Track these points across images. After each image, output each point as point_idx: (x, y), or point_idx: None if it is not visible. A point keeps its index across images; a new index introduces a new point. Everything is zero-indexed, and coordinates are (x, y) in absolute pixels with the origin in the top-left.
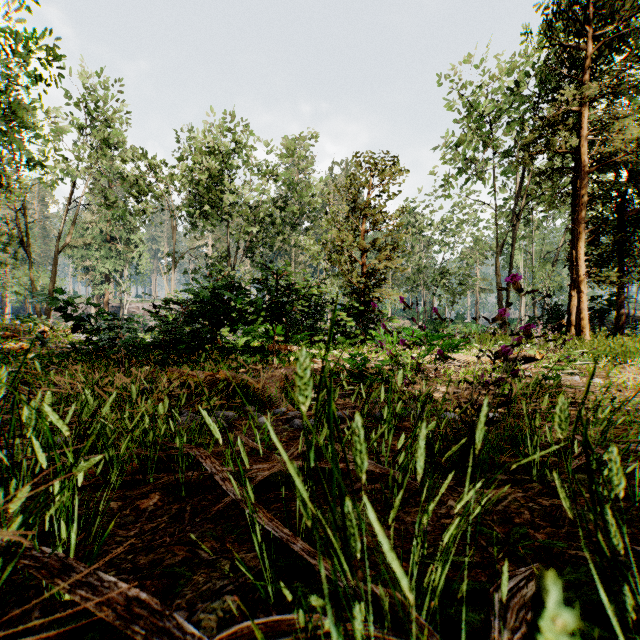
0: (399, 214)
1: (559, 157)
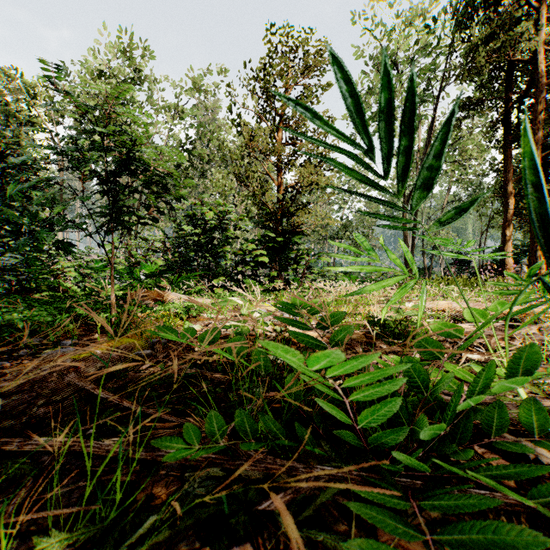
0: None
1: (496, 79)
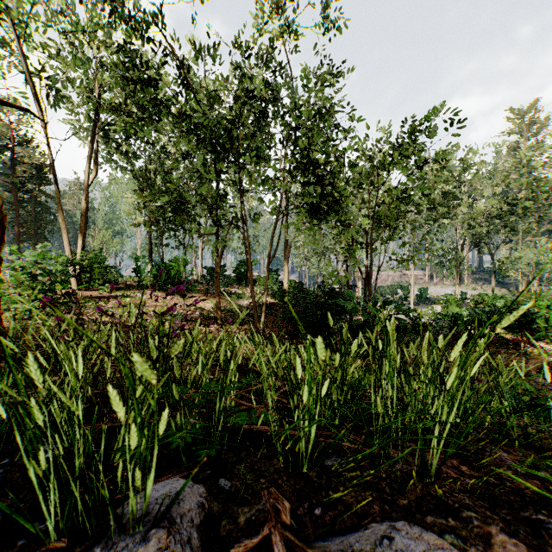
0: None
1: None
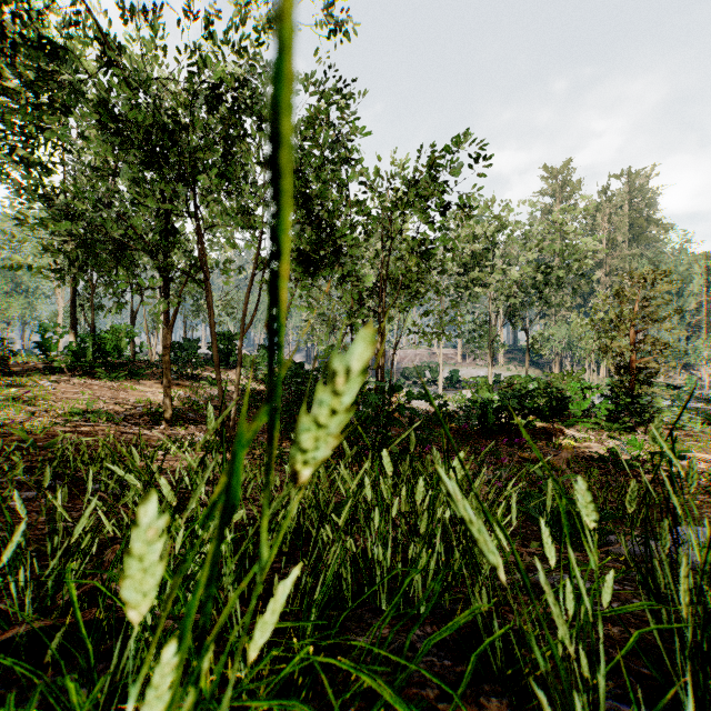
0: (673, 314)
1: None
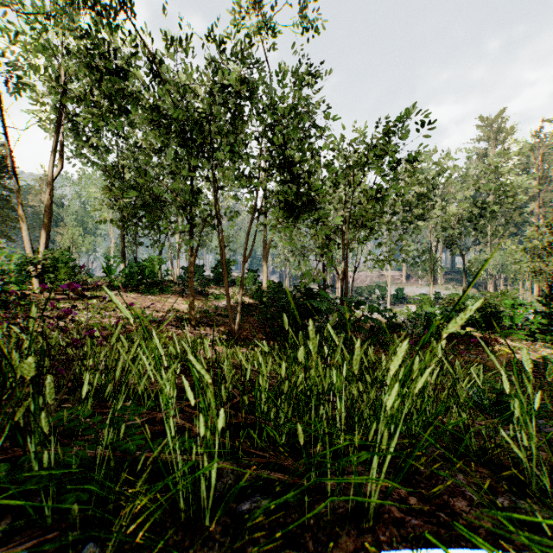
0: None
1: None
